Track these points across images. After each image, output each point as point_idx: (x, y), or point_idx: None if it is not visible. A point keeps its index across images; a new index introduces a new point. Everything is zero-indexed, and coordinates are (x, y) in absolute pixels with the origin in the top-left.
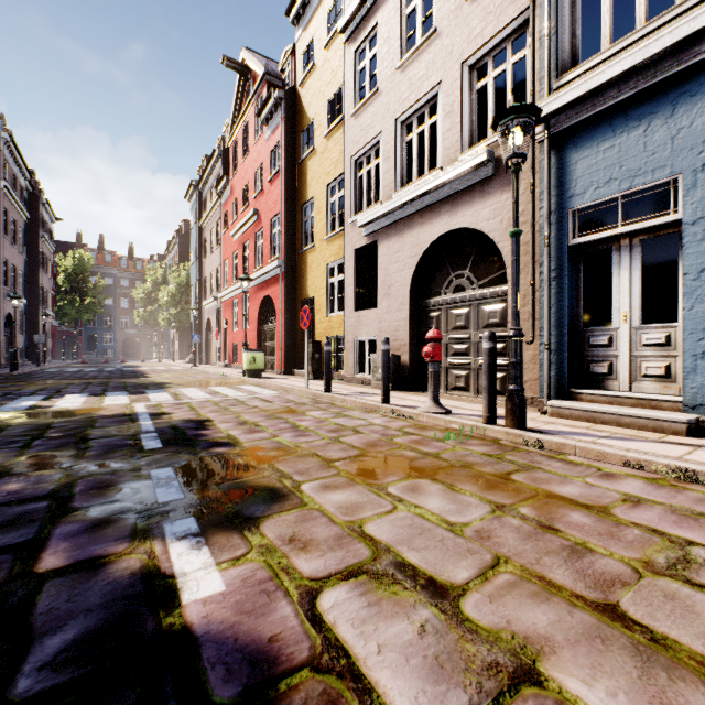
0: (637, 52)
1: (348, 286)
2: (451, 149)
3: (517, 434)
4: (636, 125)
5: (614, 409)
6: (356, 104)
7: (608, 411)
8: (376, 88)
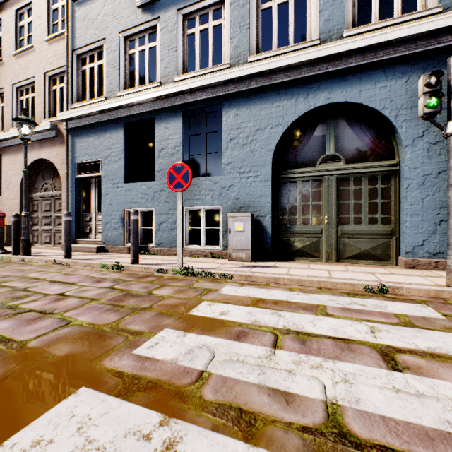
0: (87, 109)
1: None
2: (40, 115)
3: (21, 257)
4: (92, 136)
5: (81, 245)
6: None
7: (79, 246)
8: (0, 59)
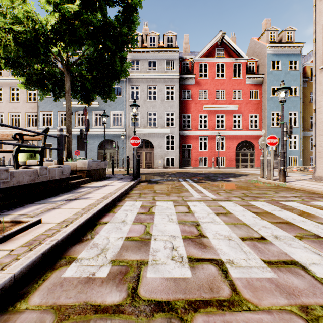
0: None
1: None
2: (23, 125)
3: None
4: (48, 137)
5: None
6: None
7: None
8: (2, 102)
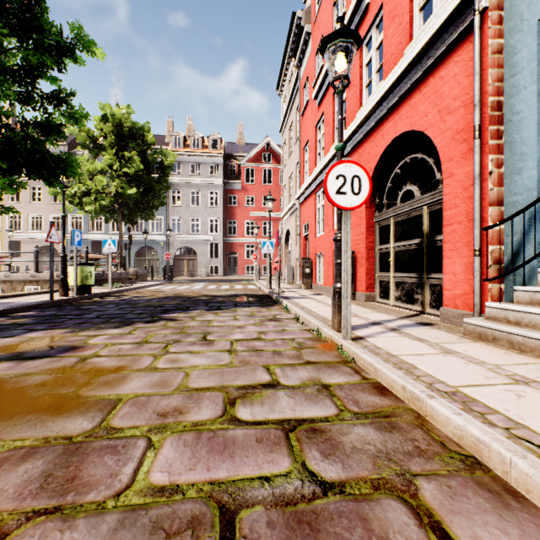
0: None
1: (6, 250)
2: (47, 229)
3: None
4: None
5: None
6: (10, 199)
7: None
8: (21, 202)
